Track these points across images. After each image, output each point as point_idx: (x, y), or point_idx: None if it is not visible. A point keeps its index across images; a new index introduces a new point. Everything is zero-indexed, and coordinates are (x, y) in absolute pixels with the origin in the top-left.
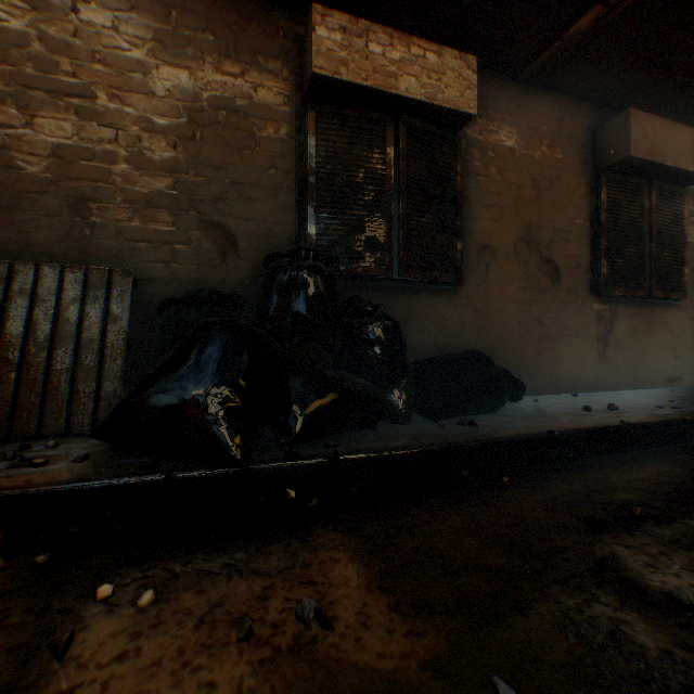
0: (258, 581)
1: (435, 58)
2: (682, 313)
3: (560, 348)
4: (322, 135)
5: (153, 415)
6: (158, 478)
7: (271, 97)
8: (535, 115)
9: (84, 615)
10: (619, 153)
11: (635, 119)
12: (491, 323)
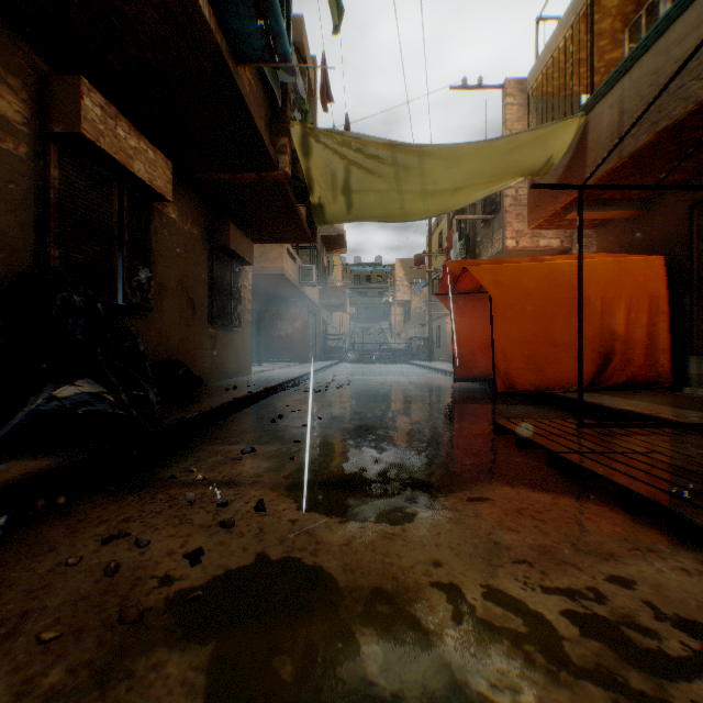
0: (217, 457)
1: (153, 154)
2: (240, 336)
3: (196, 356)
4: (66, 171)
5: (75, 413)
6: (110, 448)
7: (14, 111)
8: (186, 201)
9: (184, 479)
10: (225, 243)
11: (232, 227)
12: (166, 339)
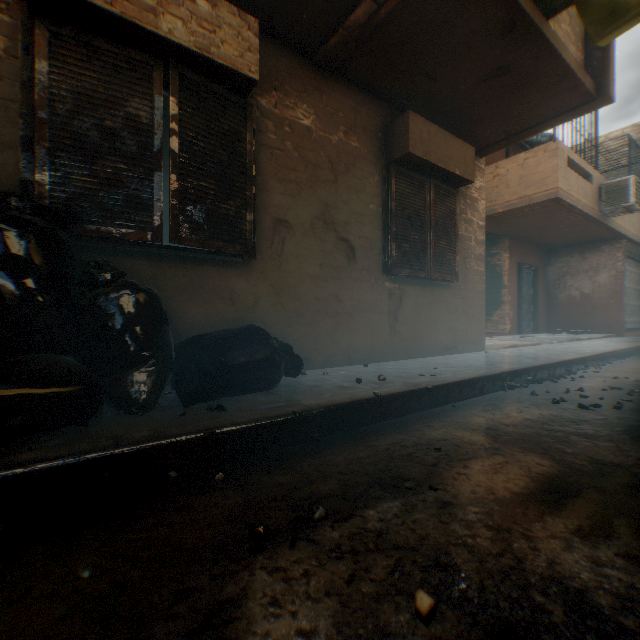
0: None
1: (208, 6)
2: (457, 293)
3: (356, 322)
4: (61, 62)
5: None
6: None
7: None
8: (332, 101)
9: None
10: (403, 149)
11: (415, 121)
12: (288, 298)
